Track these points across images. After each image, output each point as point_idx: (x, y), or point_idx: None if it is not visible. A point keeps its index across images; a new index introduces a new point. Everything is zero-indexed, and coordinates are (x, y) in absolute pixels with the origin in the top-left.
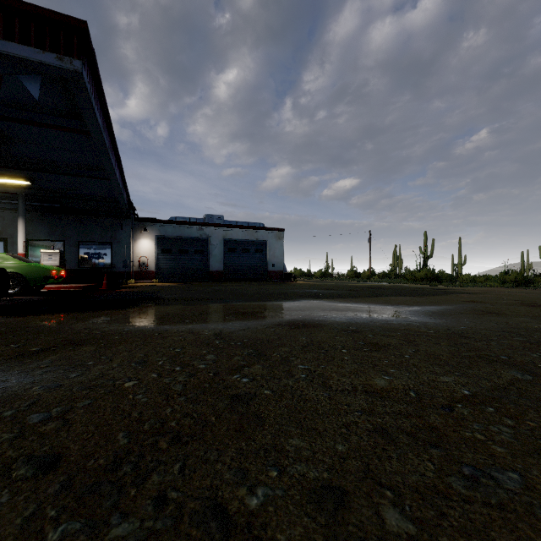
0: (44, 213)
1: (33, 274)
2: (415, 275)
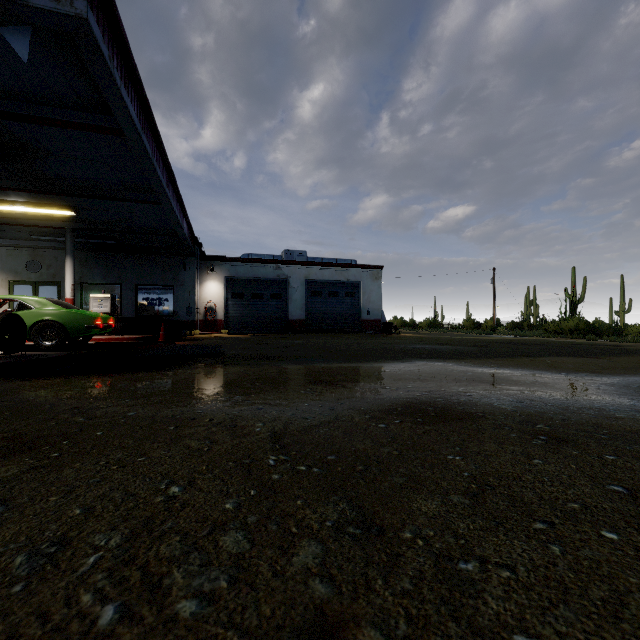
0: (99, 252)
1: (74, 322)
2: (561, 325)
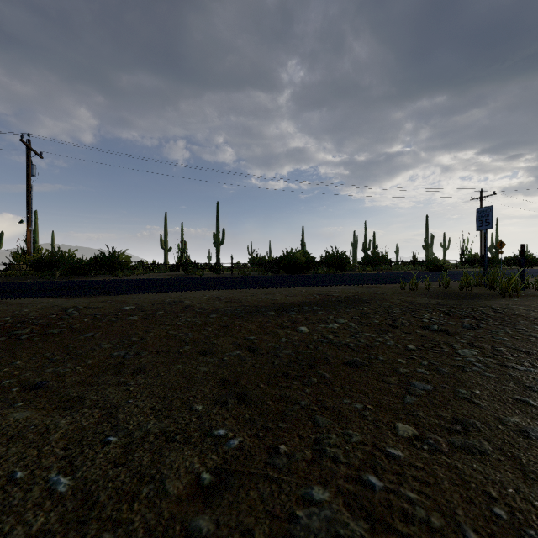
0: None
1: None
2: None
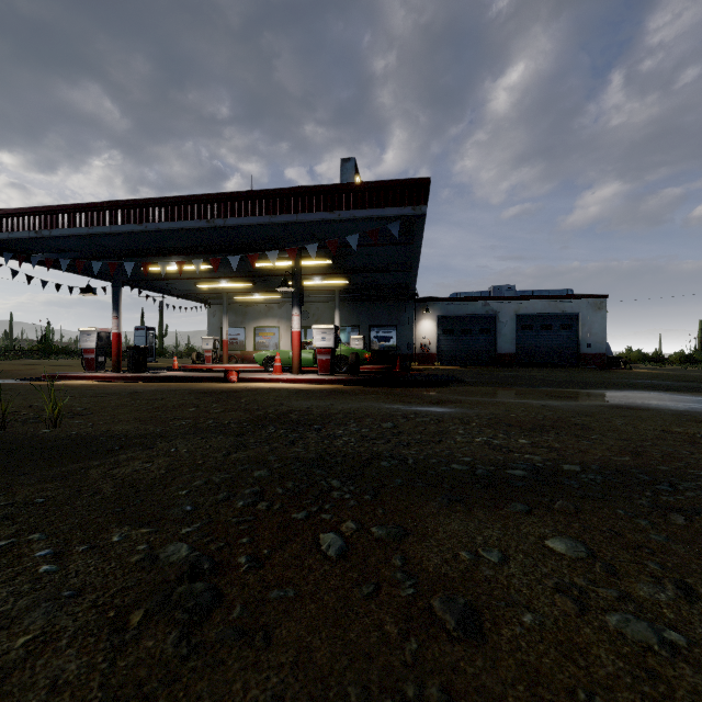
0: (344, 302)
1: None
2: None
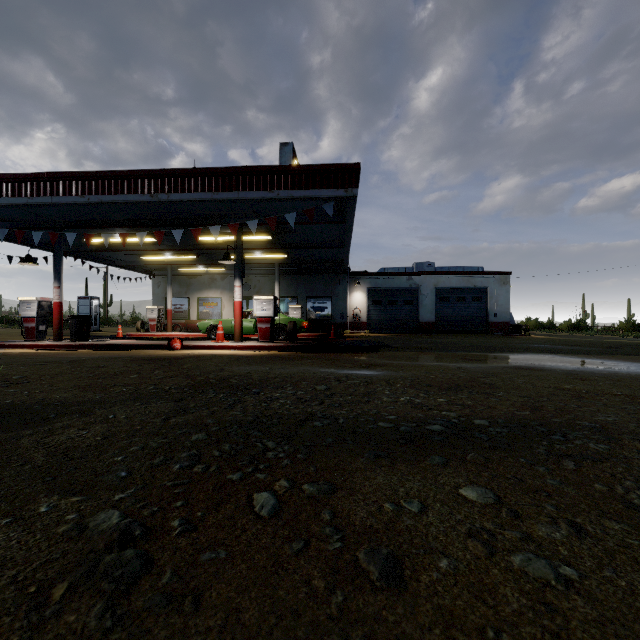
0: (283, 275)
1: None
2: None
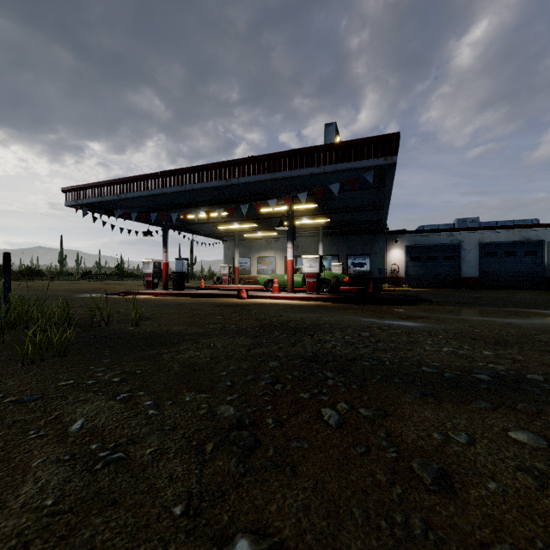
0: (326, 236)
1: None
2: None
